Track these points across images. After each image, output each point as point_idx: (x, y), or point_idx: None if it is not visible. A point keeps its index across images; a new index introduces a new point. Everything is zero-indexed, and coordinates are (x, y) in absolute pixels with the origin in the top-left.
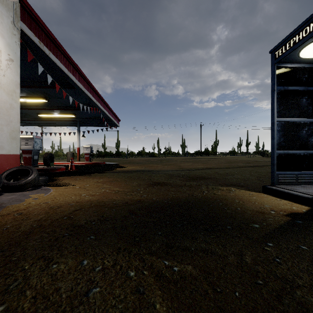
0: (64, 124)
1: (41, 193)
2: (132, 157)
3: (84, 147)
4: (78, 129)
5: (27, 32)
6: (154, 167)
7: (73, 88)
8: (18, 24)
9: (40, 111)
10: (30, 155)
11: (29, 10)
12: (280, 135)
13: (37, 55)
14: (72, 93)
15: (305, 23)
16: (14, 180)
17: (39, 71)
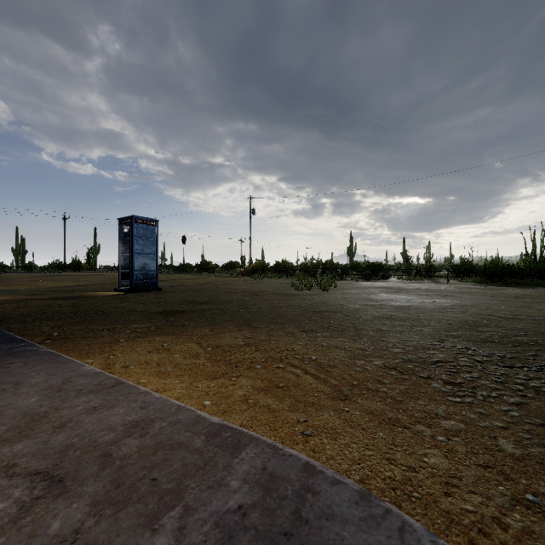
0: None
1: None
2: None
3: None
4: None
5: None
6: None
7: None
8: None
9: None
10: None
11: None
12: (123, 262)
13: None
14: None
15: (127, 217)
16: None
17: None
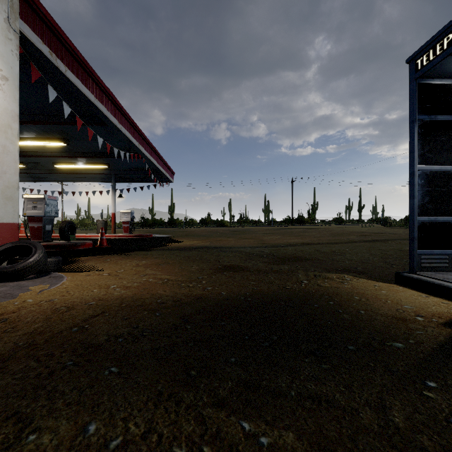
0: (93, 179)
1: (47, 284)
2: (192, 227)
3: (121, 212)
4: (112, 186)
5: (31, 36)
6: (225, 242)
7: (103, 124)
8: (16, 24)
9: (57, 160)
10: (40, 224)
11: (33, 3)
12: (424, 192)
13: (48, 75)
14: (102, 132)
15: None
16: (8, 262)
17: (50, 97)
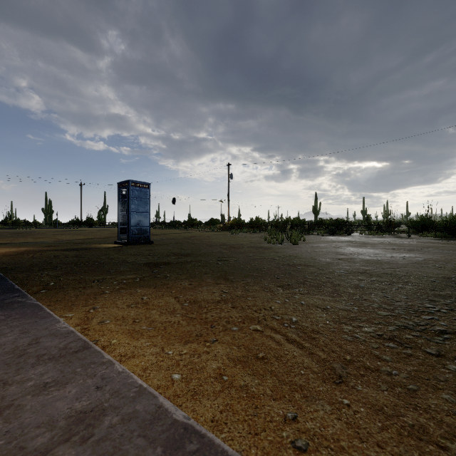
0: None
1: None
2: None
3: None
4: None
5: None
6: (22, 240)
7: None
8: None
9: None
10: None
11: None
12: (122, 219)
13: None
14: None
15: (125, 181)
16: None
17: None
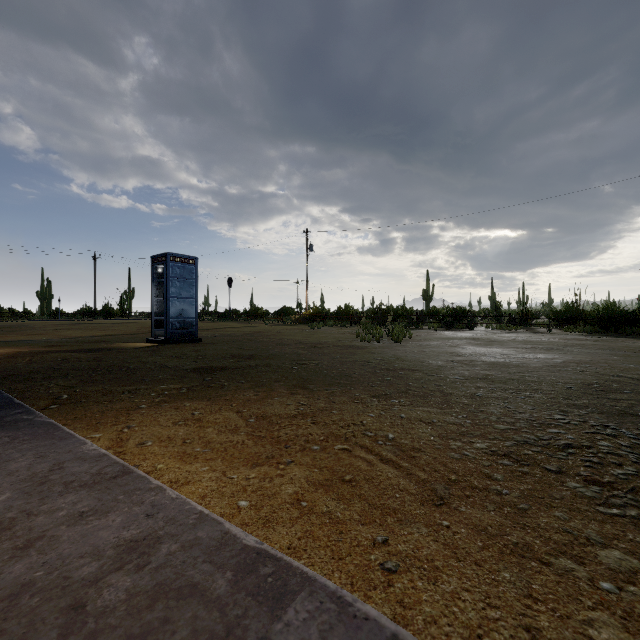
0: None
1: None
2: None
3: None
4: None
5: None
6: (10, 338)
7: None
8: None
9: None
10: None
11: None
12: (157, 307)
13: None
14: None
15: (162, 255)
16: None
17: None
